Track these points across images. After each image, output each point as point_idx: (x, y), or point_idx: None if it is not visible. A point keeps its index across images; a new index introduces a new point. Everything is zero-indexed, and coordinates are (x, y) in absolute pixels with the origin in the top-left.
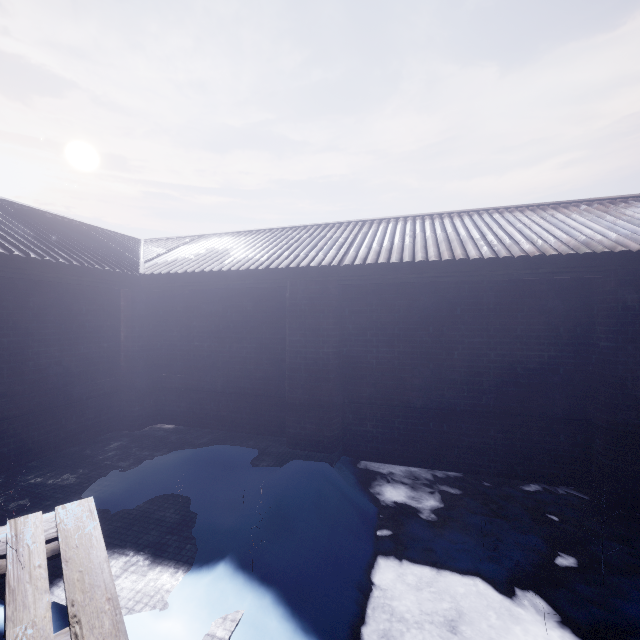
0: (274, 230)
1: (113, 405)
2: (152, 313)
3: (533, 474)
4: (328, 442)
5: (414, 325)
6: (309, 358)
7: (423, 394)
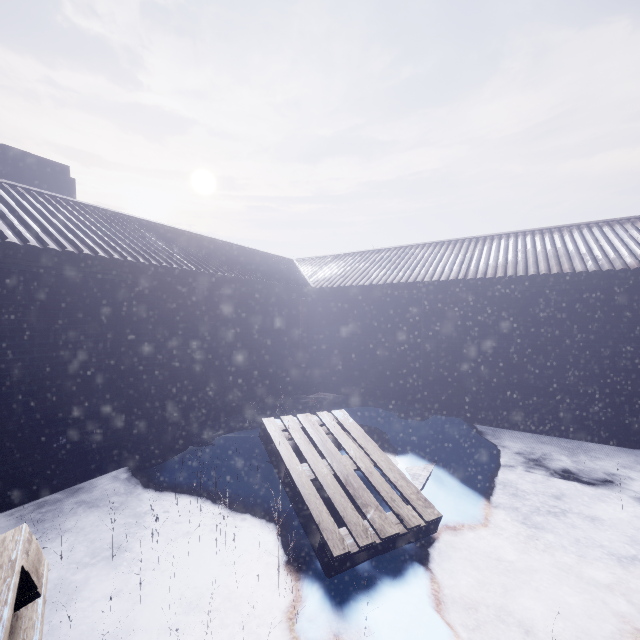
0: (398, 248)
1: (295, 377)
2: (317, 314)
3: (636, 443)
4: (455, 408)
5: (526, 323)
6: (440, 347)
7: (534, 376)
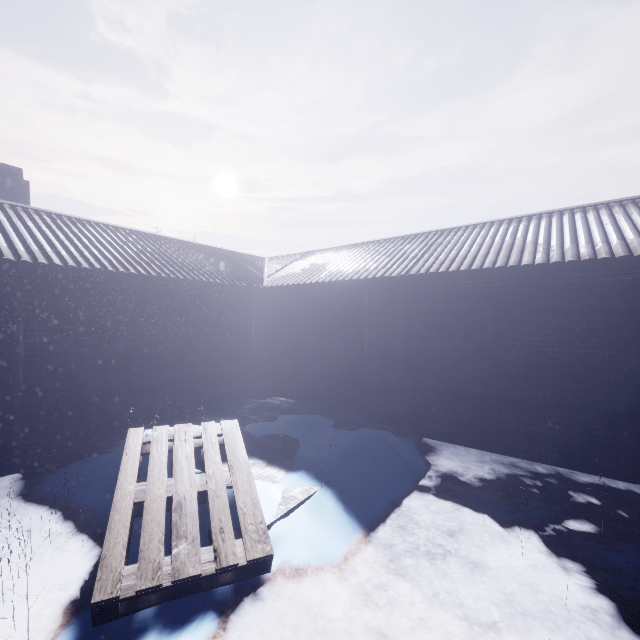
0: (364, 244)
1: (247, 380)
2: (272, 315)
3: (593, 467)
4: (397, 418)
5: (474, 324)
6: (382, 350)
7: (482, 385)
